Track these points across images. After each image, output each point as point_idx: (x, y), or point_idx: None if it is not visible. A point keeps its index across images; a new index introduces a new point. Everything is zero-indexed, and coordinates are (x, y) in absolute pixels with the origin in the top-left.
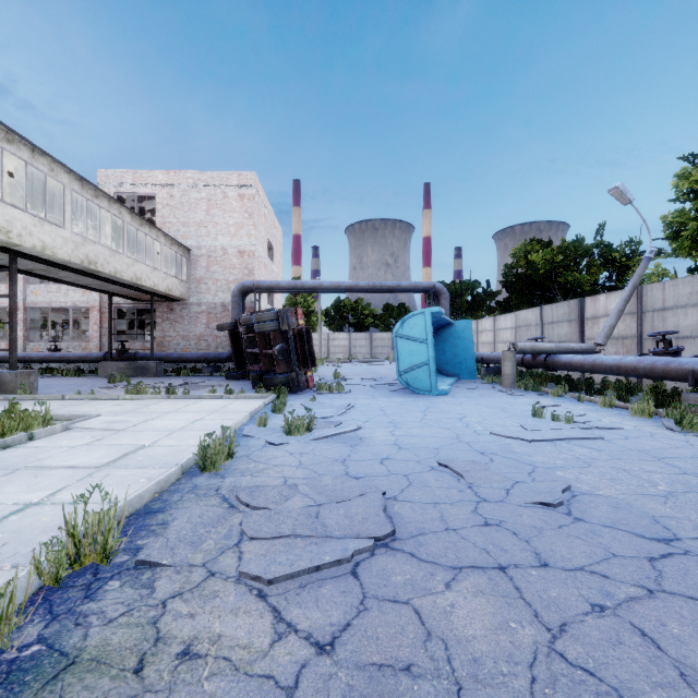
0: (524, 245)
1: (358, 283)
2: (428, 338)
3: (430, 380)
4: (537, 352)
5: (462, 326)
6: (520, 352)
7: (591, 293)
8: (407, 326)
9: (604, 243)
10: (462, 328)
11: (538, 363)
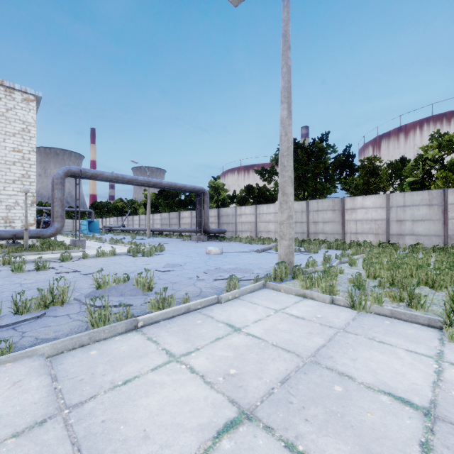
0: (117, 200)
1: (67, 209)
2: (87, 225)
3: (87, 232)
4: (109, 227)
5: (97, 222)
6: (106, 227)
7: (132, 214)
8: (83, 222)
9: (137, 201)
10: (97, 222)
11: (111, 229)
